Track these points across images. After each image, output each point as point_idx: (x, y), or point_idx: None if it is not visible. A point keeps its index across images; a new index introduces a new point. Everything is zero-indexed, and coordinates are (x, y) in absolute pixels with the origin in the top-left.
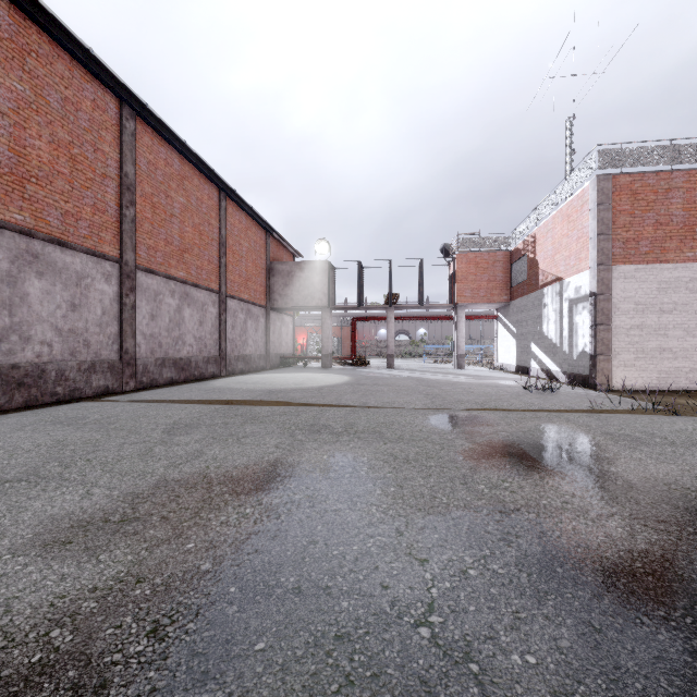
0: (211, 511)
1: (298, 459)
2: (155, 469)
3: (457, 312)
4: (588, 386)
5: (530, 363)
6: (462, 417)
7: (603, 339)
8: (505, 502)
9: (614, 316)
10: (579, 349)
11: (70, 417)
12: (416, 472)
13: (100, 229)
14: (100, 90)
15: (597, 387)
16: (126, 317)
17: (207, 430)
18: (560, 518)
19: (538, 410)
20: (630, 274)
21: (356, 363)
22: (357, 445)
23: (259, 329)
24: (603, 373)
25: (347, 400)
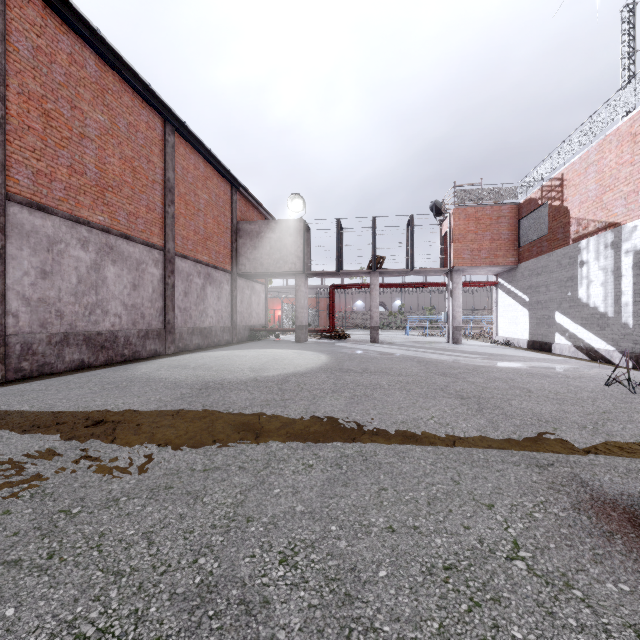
0: None
1: None
2: None
3: (453, 277)
4: None
5: (554, 337)
6: None
7: None
8: None
9: None
10: None
11: None
12: None
13: None
14: None
15: None
16: None
17: None
18: None
19: None
20: None
21: (334, 336)
22: None
23: (223, 297)
24: None
25: (326, 414)
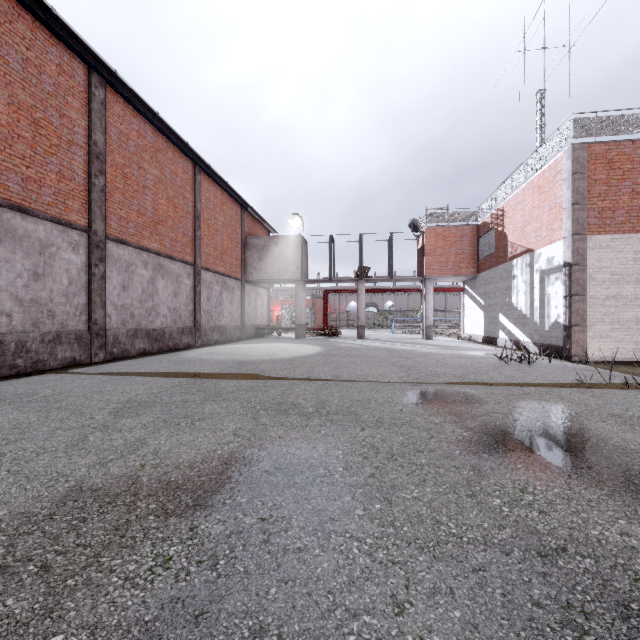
0: (119, 551)
1: (258, 452)
2: (75, 470)
3: (426, 284)
4: (562, 357)
5: (499, 333)
6: (444, 393)
7: (578, 309)
8: (540, 533)
9: (589, 286)
10: (552, 319)
11: (18, 393)
12: (405, 474)
13: (67, 197)
14: (67, 55)
15: (572, 358)
16: (95, 287)
17: (161, 410)
18: (634, 570)
19: (522, 384)
20: (605, 244)
21: (328, 333)
22: (330, 432)
23: (235, 301)
24: (578, 344)
25: (319, 372)
